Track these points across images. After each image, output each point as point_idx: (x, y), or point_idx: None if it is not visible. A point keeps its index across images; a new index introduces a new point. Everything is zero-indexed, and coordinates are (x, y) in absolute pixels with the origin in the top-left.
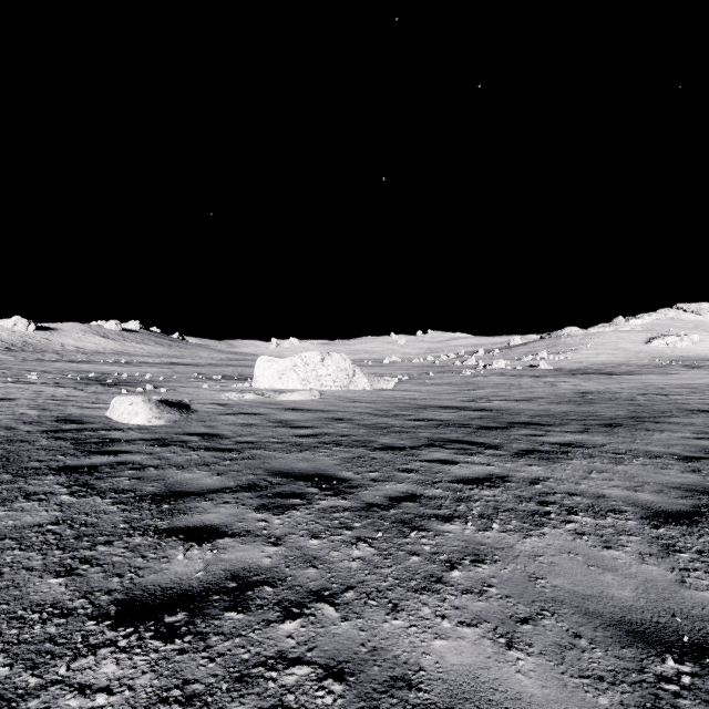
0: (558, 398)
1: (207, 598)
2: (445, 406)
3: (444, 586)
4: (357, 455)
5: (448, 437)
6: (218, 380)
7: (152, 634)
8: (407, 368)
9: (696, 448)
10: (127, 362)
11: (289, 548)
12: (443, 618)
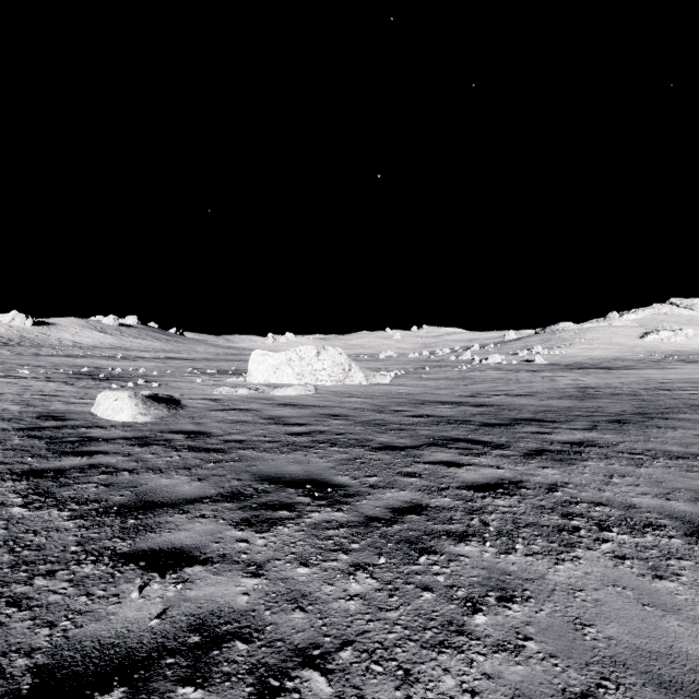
0: (559, 393)
1: (158, 662)
2: (444, 401)
3: (468, 639)
4: (353, 456)
5: (450, 434)
6: (213, 375)
7: None
8: (402, 362)
9: None
10: (123, 357)
11: (272, 581)
12: (473, 695)
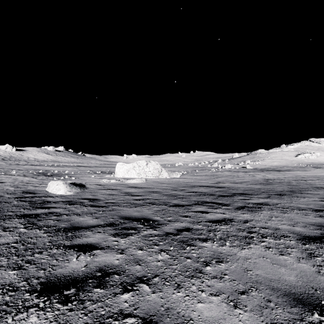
0: (256, 182)
1: (86, 281)
2: (203, 185)
3: (203, 275)
4: (162, 209)
5: (204, 200)
6: (99, 173)
7: (57, 300)
8: (186, 168)
9: (320, 205)
10: (58, 165)
11: (128, 255)
12: (202, 292)
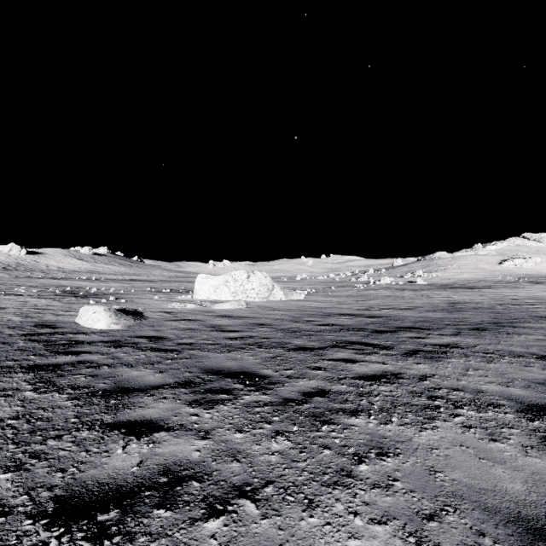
0: (434, 307)
1: (139, 494)
2: (345, 313)
3: (354, 480)
4: (275, 355)
5: (348, 339)
6: (167, 293)
7: (83, 534)
8: (314, 283)
9: None
10: (97, 279)
11: (216, 442)
12: (355, 515)
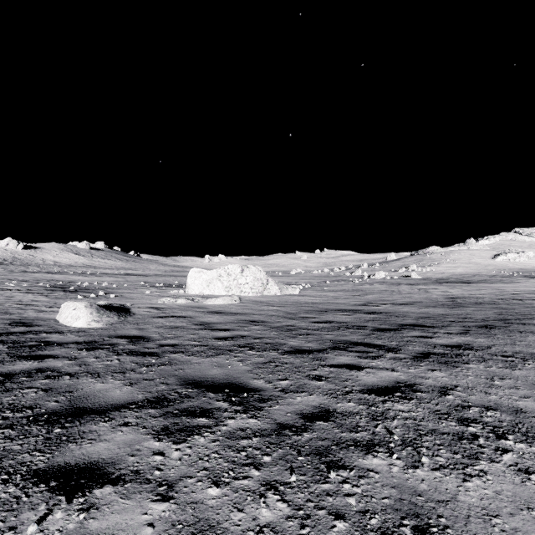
0: (433, 302)
1: None
2: (342, 309)
3: None
4: (268, 360)
5: (349, 339)
6: (160, 287)
7: None
8: (308, 278)
9: None
10: (92, 273)
11: (180, 506)
12: None
